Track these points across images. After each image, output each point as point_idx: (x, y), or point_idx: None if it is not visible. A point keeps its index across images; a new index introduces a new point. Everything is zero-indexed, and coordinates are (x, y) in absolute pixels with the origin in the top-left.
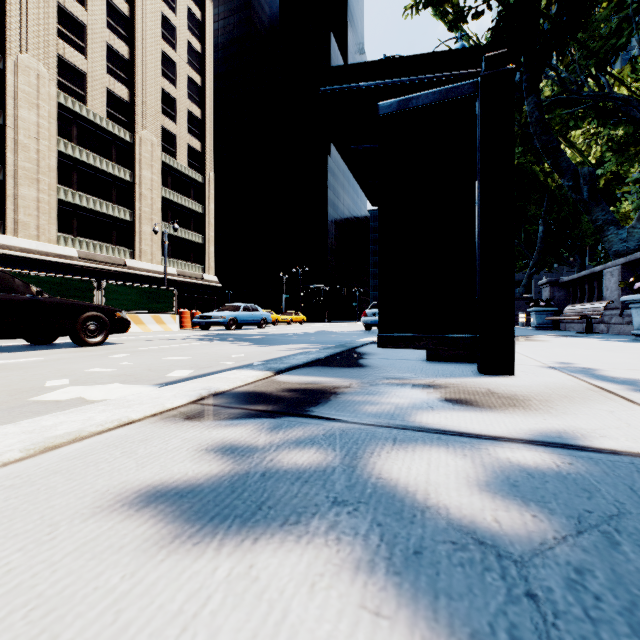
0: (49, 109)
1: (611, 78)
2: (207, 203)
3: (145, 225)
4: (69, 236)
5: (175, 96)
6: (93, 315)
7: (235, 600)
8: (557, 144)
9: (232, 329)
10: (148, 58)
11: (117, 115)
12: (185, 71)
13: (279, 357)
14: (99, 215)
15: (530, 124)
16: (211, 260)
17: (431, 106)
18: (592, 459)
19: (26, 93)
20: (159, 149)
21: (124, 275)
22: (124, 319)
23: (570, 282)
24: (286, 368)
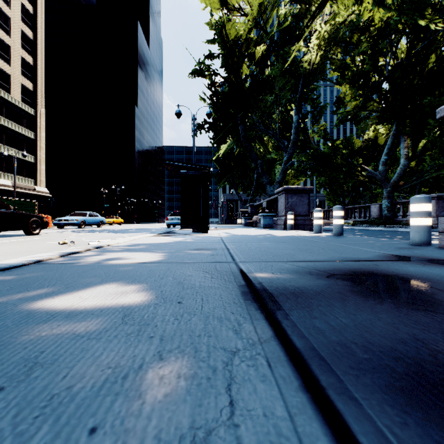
0: None
1: (275, 117)
2: (39, 131)
3: None
4: None
5: (9, 43)
6: (35, 220)
7: (176, 238)
8: (251, 148)
9: (82, 228)
10: None
11: None
12: (18, 25)
13: None
14: None
15: (241, 137)
16: (42, 176)
17: (192, 174)
18: (204, 236)
19: None
20: None
21: None
22: (47, 221)
23: (256, 206)
24: (159, 234)
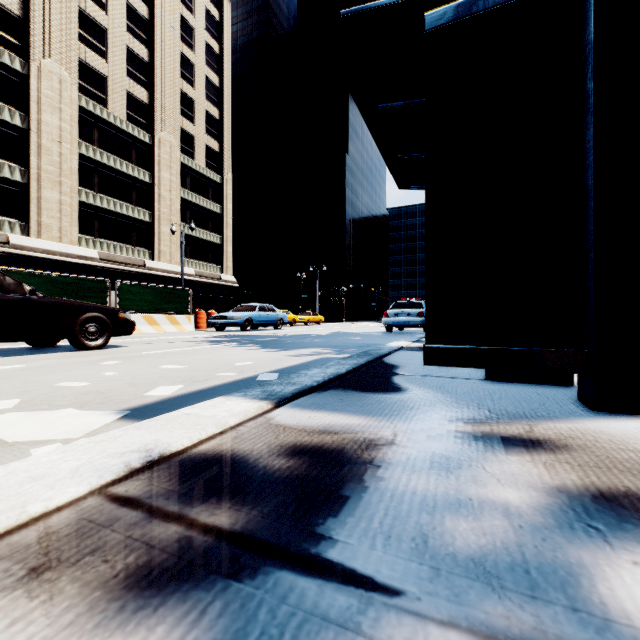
0: (71, 113)
1: None
2: (225, 203)
3: (164, 226)
4: (90, 238)
5: (193, 97)
6: (93, 316)
7: None
8: None
9: (247, 330)
10: (167, 60)
11: (137, 117)
12: (203, 72)
13: (291, 366)
14: (119, 217)
15: None
16: (229, 260)
17: (507, 6)
18: None
19: (49, 97)
20: (178, 150)
21: (143, 276)
22: (128, 320)
23: None
24: (293, 394)
